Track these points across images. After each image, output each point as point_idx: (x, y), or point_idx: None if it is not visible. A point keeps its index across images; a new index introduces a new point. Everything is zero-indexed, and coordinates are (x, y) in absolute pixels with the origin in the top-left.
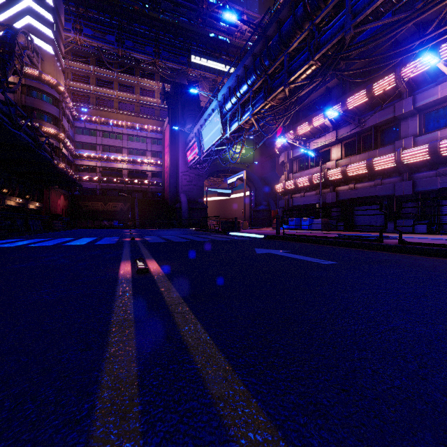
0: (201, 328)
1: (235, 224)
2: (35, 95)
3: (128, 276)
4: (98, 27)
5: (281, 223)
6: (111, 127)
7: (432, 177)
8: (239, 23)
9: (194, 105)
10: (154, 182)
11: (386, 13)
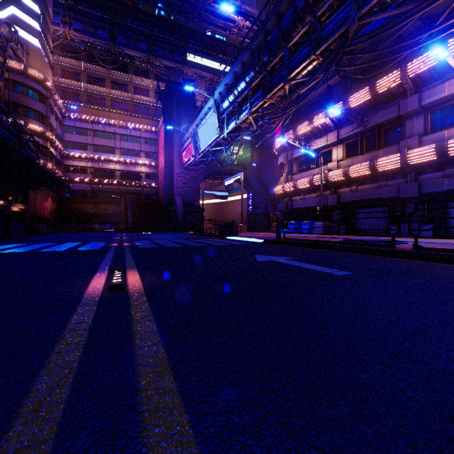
0: (179, 405)
1: (232, 228)
2: (20, 90)
3: (96, 295)
4: (88, 21)
5: (282, 226)
6: (103, 126)
7: (439, 178)
8: (237, 18)
9: (190, 104)
10: (148, 184)
11: (392, 4)
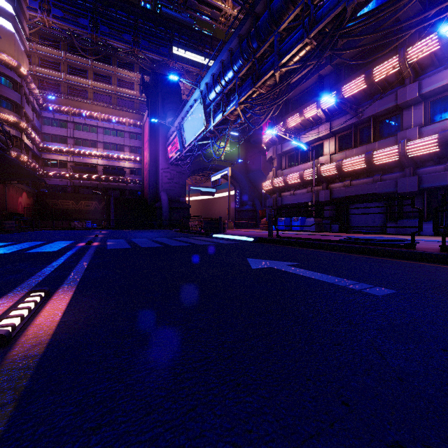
0: None
1: (219, 225)
2: None
3: None
4: (69, 9)
5: (275, 223)
6: (84, 119)
7: (440, 171)
8: (224, 6)
9: (175, 97)
10: (132, 180)
11: None
